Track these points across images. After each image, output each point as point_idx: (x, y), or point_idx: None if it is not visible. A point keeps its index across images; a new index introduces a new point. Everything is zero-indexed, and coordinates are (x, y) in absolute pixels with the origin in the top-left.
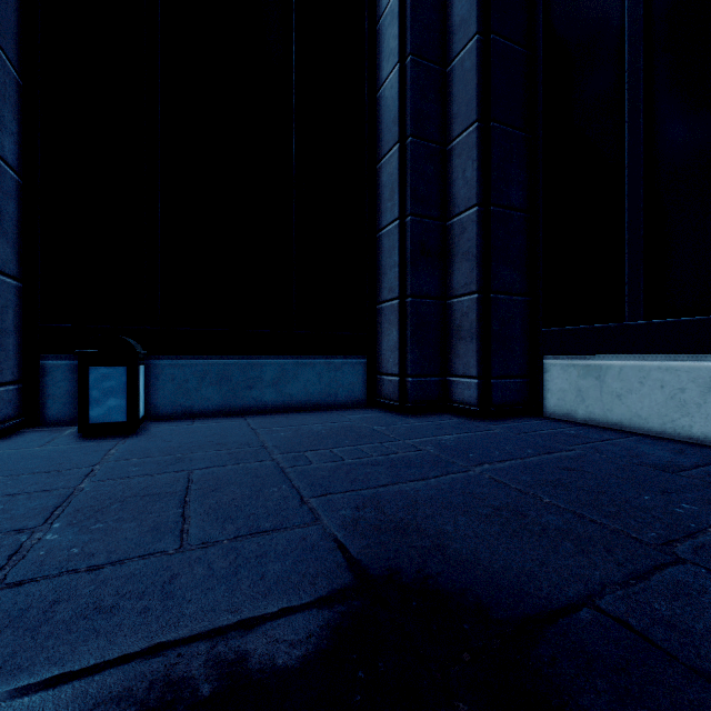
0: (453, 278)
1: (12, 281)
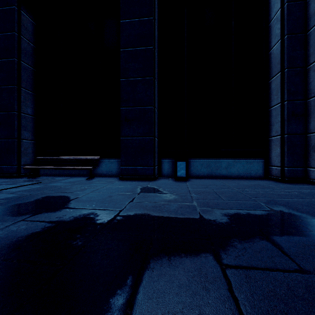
0: (310, 124)
1: (157, 139)
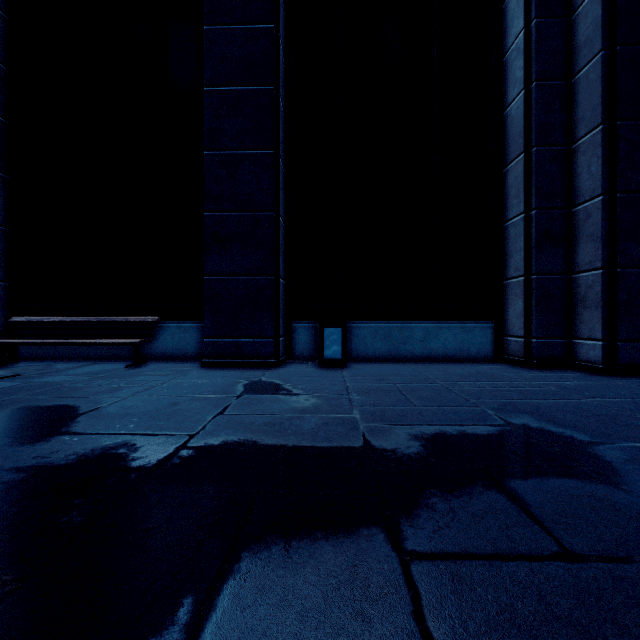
0: (578, 256)
1: (283, 282)
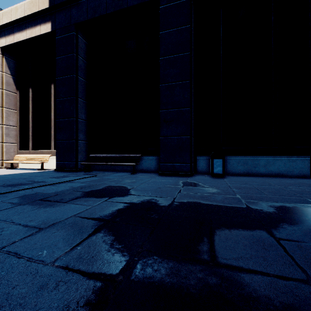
0: None
1: (193, 138)
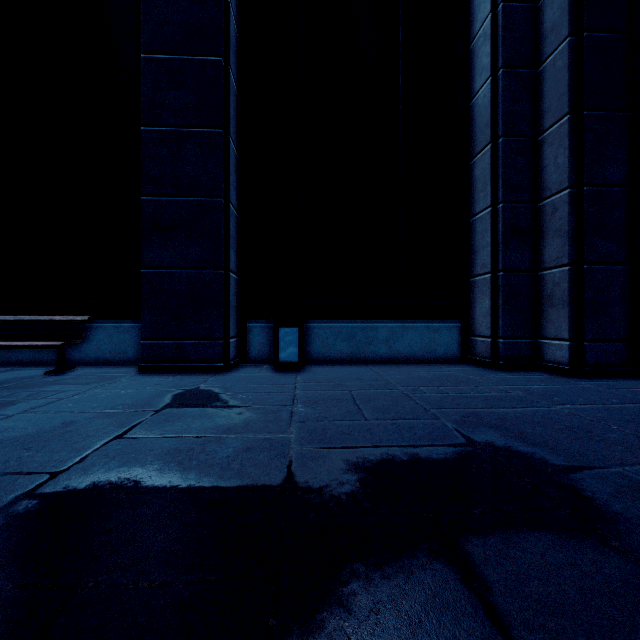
0: (545, 252)
1: (236, 277)
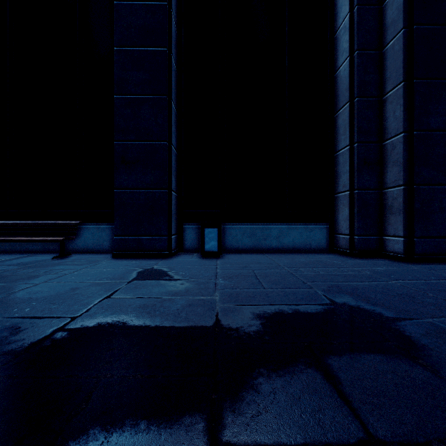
0: (387, 177)
1: (175, 194)
